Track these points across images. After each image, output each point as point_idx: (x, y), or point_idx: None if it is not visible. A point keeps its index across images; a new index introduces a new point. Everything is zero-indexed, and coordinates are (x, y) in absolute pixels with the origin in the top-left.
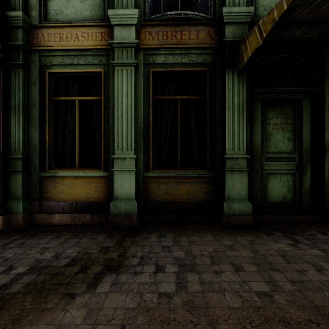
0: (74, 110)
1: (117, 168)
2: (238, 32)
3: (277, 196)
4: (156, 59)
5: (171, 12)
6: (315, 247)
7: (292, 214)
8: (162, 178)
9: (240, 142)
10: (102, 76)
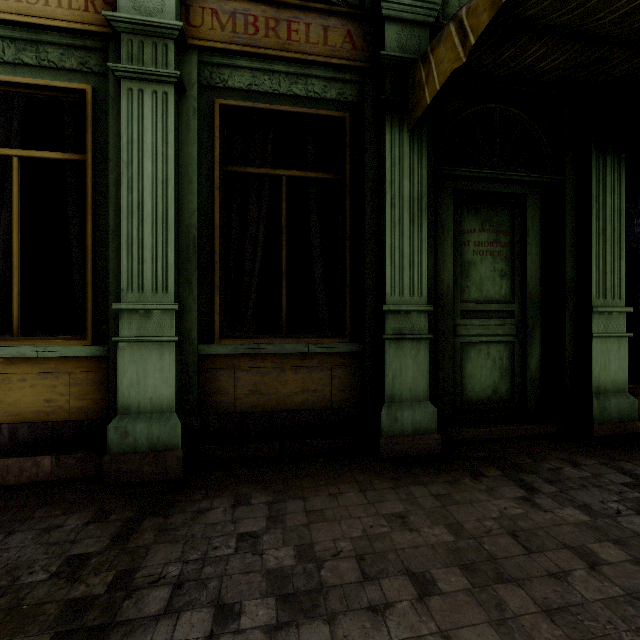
0: (11, 185)
1: (128, 335)
2: (410, 42)
3: (482, 387)
4: (230, 78)
5: None
6: (568, 500)
7: (511, 424)
8: (244, 357)
9: (414, 278)
10: (87, 101)
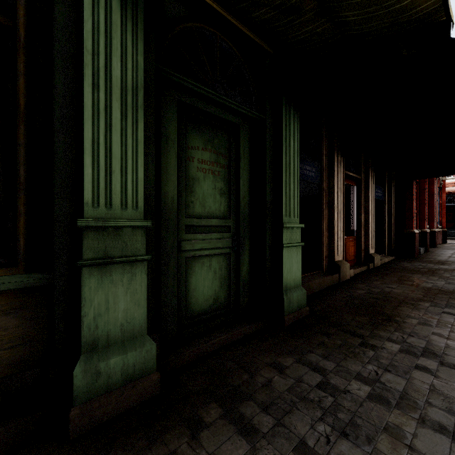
0: None
1: None
2: None
3: (205, 298)
4: None
5: None
6: (286, 438)
7: (229, 330)
8: None
9: (128, 186)
10: None
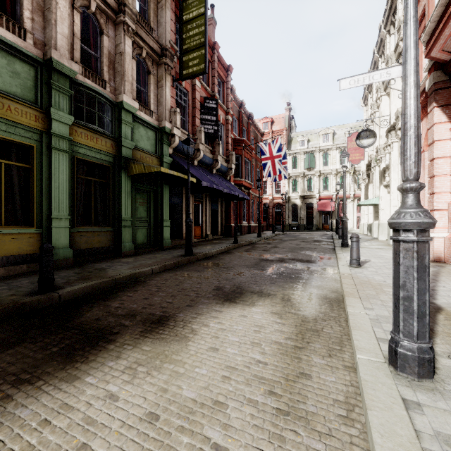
0: None
1: (55, 225)
2: (128, 152)
3: (141, 240)
4: (79, 150)
5: (92, 125)
6: (160, 254)
7: (148, 248)
8: (83, 232)
9: (128, 212)
10: (35, 150)
